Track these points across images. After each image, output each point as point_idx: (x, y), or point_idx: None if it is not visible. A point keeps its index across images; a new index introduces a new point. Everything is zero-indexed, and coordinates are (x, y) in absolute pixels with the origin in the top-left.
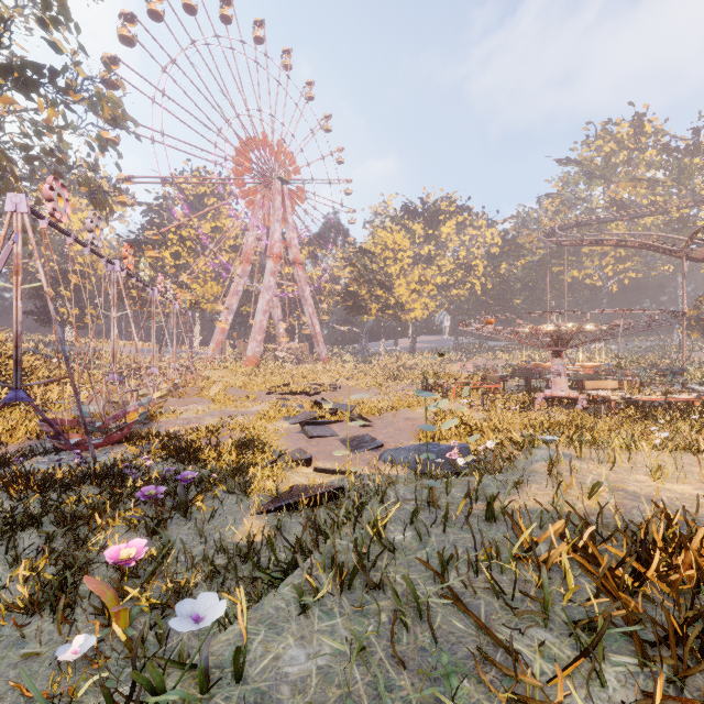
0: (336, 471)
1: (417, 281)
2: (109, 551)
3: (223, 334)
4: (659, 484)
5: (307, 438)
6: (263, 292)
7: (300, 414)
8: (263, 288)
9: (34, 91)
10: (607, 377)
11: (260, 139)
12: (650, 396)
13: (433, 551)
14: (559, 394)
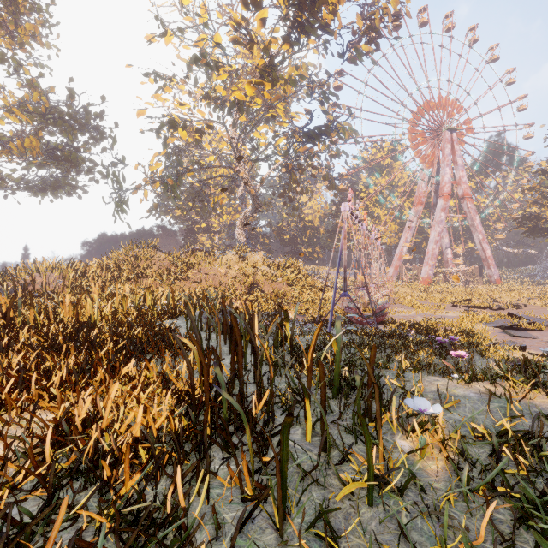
0: None
1: None
2: (451, 352)
3: (400, 261)
4: None
5: (511, 336)
6: (434, 225)
7: (495, 321)
8: (434, 223)
9: (317, 140)
10: None
11: (430, 103)
12: None
13: None
14: None
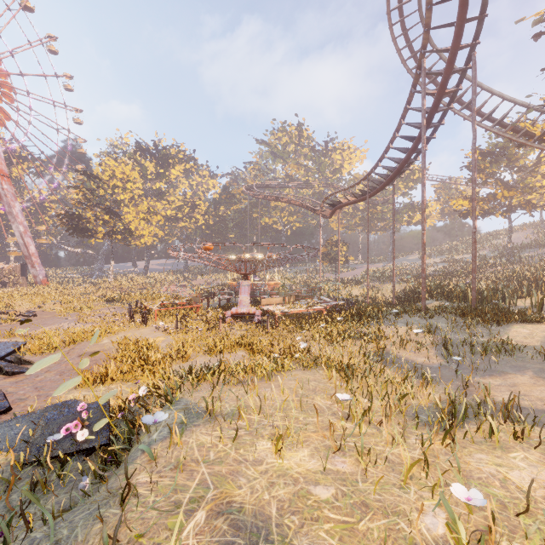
0: None
1: (147, 211)
2: None
3: None
4: (278, 459)
5: None
6: None
7: None
8: None
9: None
10: (279, 293)
11: None
12: (300, 309)
13: None
14: (242, 311)
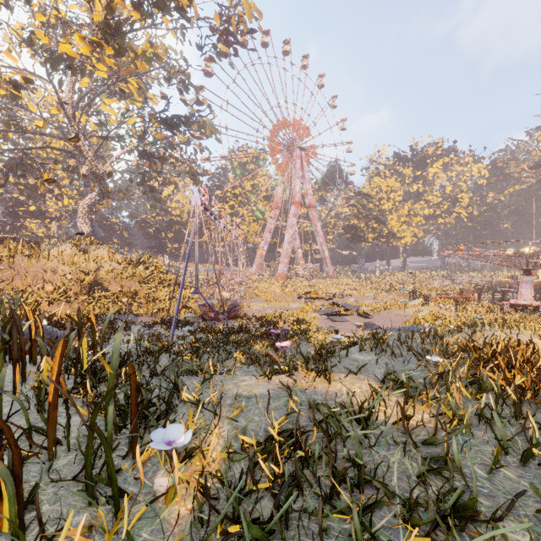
0: (353, 337)
1: (406, 214)
2: (277, 344)
3: (261, 259)
4: None
5: (332, 322)
6: (288, 228)
7: (324, 310)
8: (288, 226)
9: (176, 129)
10: None
11: (285, 122)
12: None
13: (406, 348)
14: (522, 303)
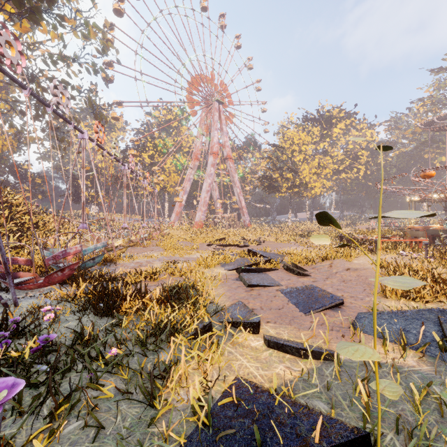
0: (302, 350)
1: (316, 166)
2: None
3: (181, 208)
4: None
5: (245, 286)
6: (206, 178)
7: (235, 261)
8: (206, 175)
9: (39, 16)
10: None
11: (204, 74)
12: None
13: None
14: None
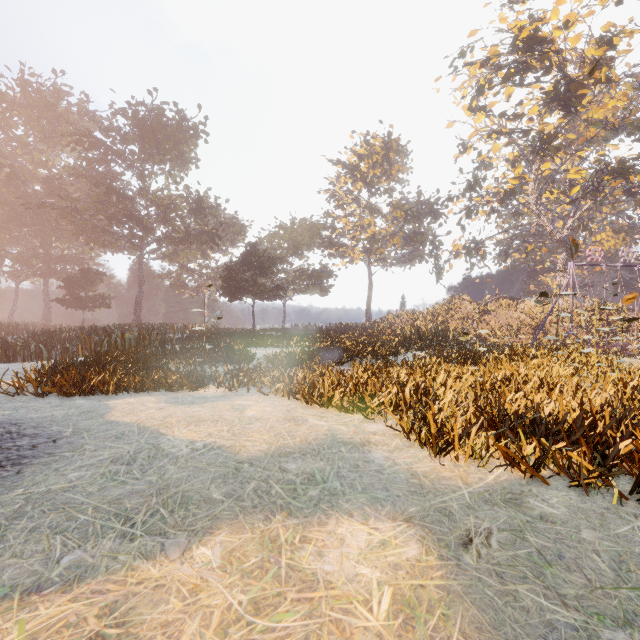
0: None
1: None
2: None
3: None
4: None
5: None
6: None
7: None
8: None
9: (626, 174)
10: None
11: None
12: None
13: None
14: None
